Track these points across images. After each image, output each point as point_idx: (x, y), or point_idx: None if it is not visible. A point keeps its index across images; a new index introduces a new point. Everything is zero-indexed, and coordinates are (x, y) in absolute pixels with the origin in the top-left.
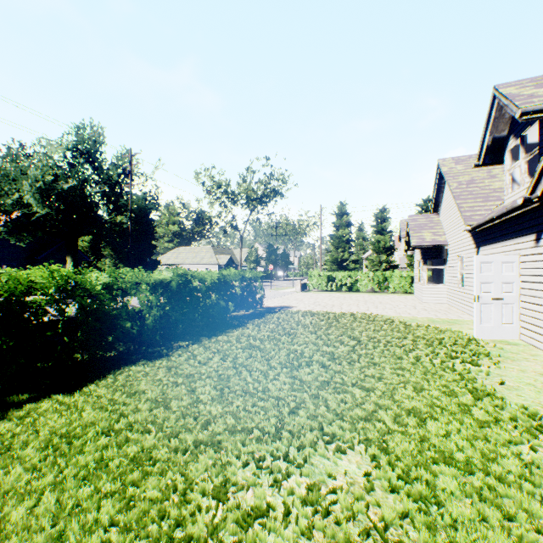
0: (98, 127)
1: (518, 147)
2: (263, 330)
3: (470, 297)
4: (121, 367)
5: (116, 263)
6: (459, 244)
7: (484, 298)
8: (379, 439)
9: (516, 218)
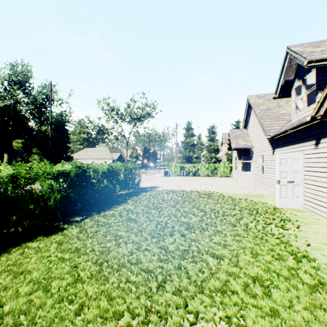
0: (27, 65)
1: (300, 86)
2: (139, 205)
3: (268, 180)
4: (19, 244)
5: (42, 158)
6: (261, 147)
7: (282, 181)
8: (237, 314)
9: (301, 130)
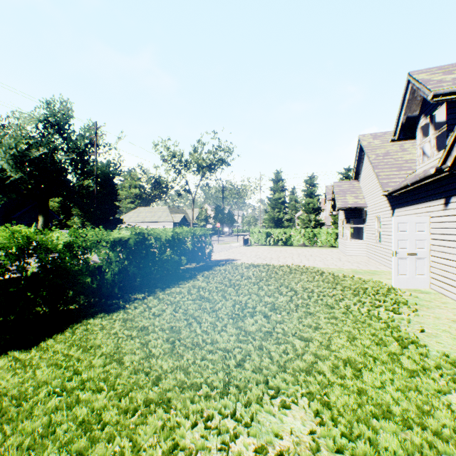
0: (67, 102)
1: (428, 125)
2: (211, 282)
3: (386, 251)
4: (80, 321)
5: (84, 221)
6: (377, 206)
7: (400, 253)
8: (320, 392)
9: (427, 185)
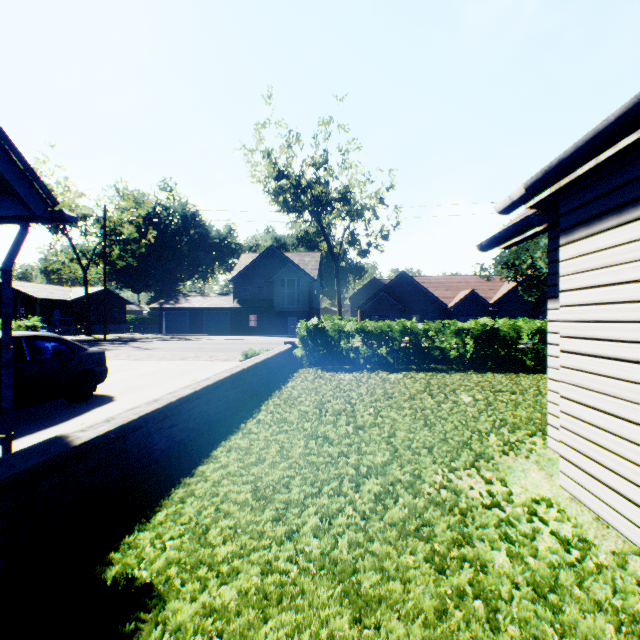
0: None
1: None
2: None
3: None
4: None
5: None
6: None
7: None
8: None
9: None
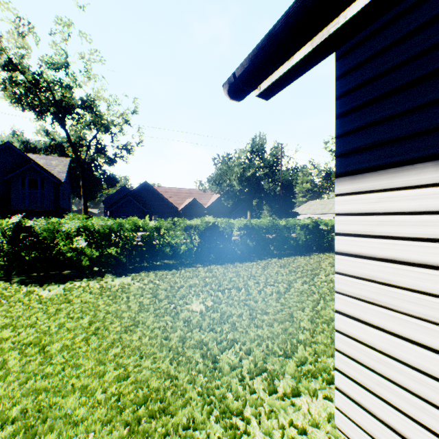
0: (263, 136)
1: None
2: None
3: None
4: (291, 256)
5: (270, 214)
6: None
7: None
8: None
9: None
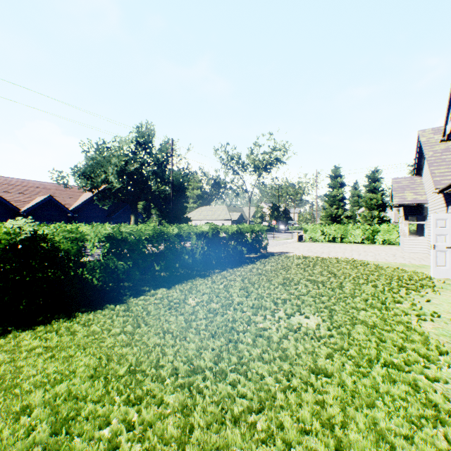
0: (151, 126)
1: None
2: (267, 266)
3: None
4: (187, 280)
5: (160, 219)
6: (435, 203)
7: (439, 246)
8: (329, 315)
9: None
